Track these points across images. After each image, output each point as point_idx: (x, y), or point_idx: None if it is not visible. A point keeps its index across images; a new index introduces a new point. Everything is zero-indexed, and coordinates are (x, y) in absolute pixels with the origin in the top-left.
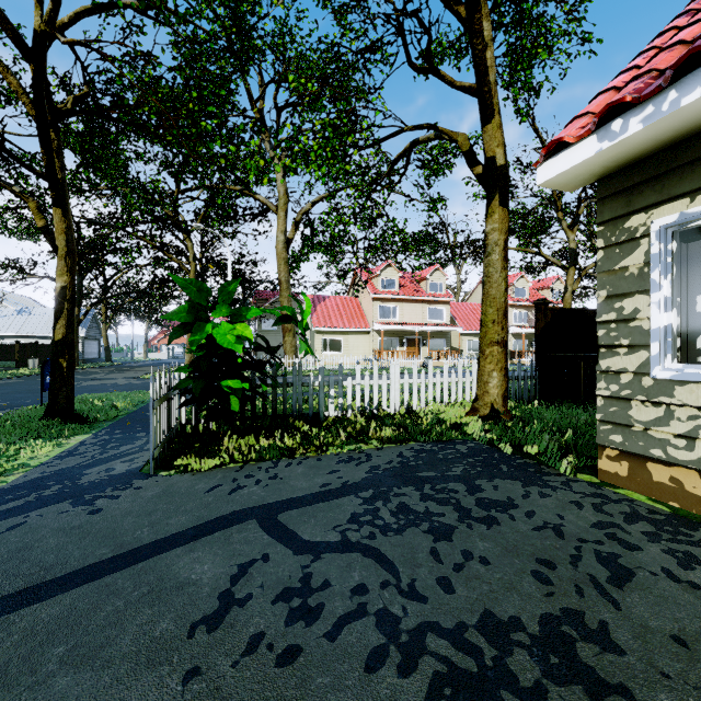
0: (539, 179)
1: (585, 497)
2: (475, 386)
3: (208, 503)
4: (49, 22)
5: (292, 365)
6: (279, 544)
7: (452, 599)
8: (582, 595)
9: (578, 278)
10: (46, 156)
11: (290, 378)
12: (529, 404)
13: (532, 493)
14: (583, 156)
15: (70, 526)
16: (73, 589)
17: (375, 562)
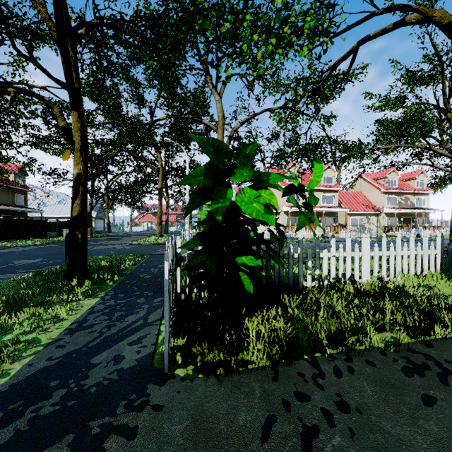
0: None
1: None
2: (439, 258)
3: None
4: None
5: None
6: None
7: None
8: None
9: None
10: (65, 64)
11: None
12: None
13: None
14: None
15: None
16: None
17: None
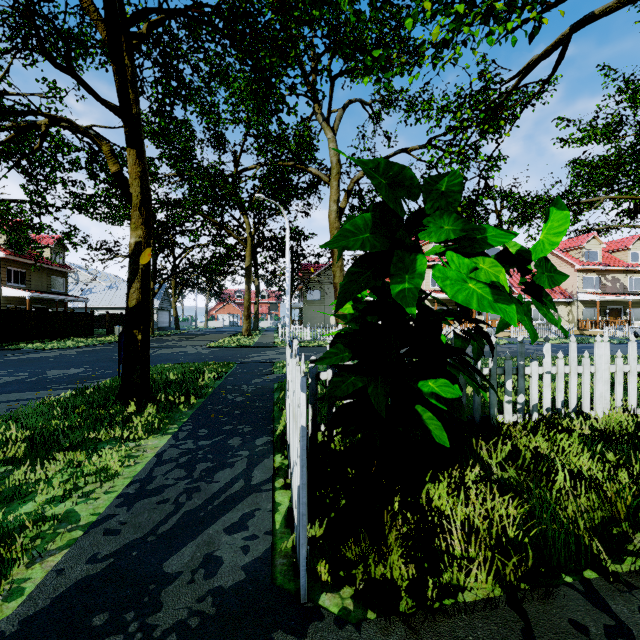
0: None
1: None
2: None
3: None
4: None
5: None
6: None
7: None
8: None
9: None
10: (118, 75)
11: None
12: None
13: None
14: None
15: None
16: None
17: None
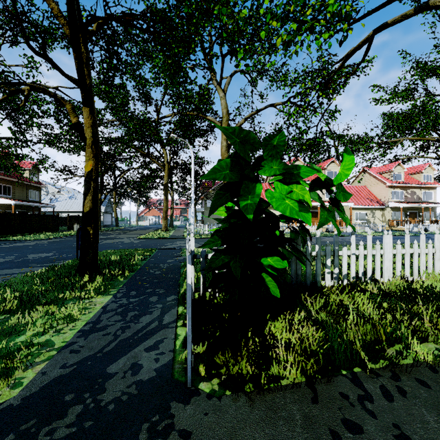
0: None
1: None
2: None
3: None
4: None
5: None
6: None
7: None
8: None
9: None
10: (77, 59)
11: None
12: None
13: None
14: None
15: None
16: None
17: None
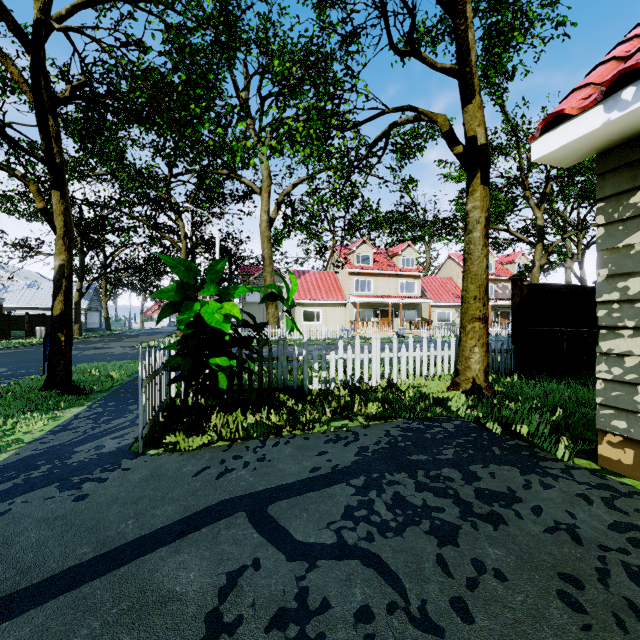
0: (534, 154)
1: (591, 489)
2: (454, 359)
3: (196, 489)
4: (44, 10)
5: (275, 335)
6: (271, 546)
7: (473, 632)
8: (625, 630)
9: (546, 254)
10: (44, 141)
11: (273, 347)
12: (507, 378)
13: (533, 483)
14: (586, 128)
15: (54, 515)
16: (48, 602)
17: (377, 574)
